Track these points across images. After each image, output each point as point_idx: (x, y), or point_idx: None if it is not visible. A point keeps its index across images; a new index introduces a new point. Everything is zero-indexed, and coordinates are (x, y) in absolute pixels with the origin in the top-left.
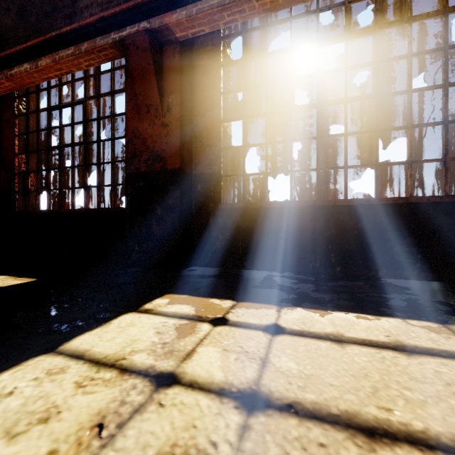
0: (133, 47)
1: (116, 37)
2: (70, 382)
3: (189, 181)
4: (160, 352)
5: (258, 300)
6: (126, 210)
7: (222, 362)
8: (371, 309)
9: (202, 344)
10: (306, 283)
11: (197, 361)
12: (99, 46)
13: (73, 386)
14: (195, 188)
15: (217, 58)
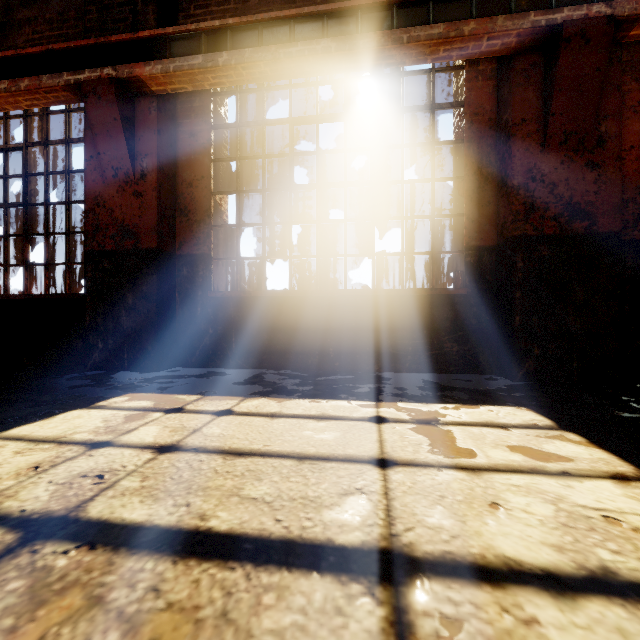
0: (94, 97)
1: (70, 79)
2: (9, 452)
3: (171, 263)
4: (102, 431)
5: (228, 394)
6: (86, 298)
7: (158, 433)
8: (331, 396)
9: (146, 425)
10: (295, 378)
11: (135, 434)
12: (46, 86)
13: (12, 453)
14: (180, 272)
15: (207, 118)
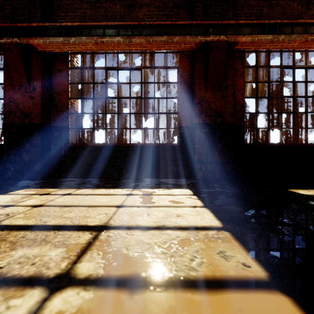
0: (8, 51)
1: None
2: None
3: (49, 130)
4: (10, 202)
5: (72, 188)
6: (4, 146)
7: (35, 201)
8: (116, 187)
9: (30, 199)
10: (105, 182)
11: (25, 202)
12: None
13: None
14: (53, 134)
15: (67, 64)
